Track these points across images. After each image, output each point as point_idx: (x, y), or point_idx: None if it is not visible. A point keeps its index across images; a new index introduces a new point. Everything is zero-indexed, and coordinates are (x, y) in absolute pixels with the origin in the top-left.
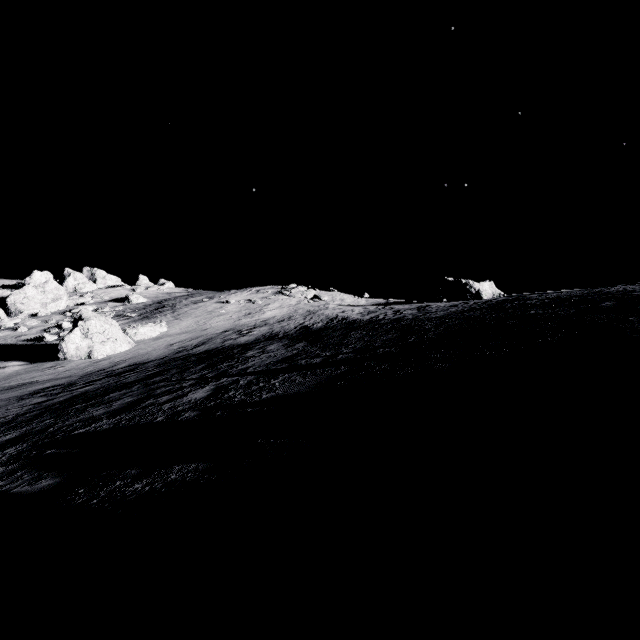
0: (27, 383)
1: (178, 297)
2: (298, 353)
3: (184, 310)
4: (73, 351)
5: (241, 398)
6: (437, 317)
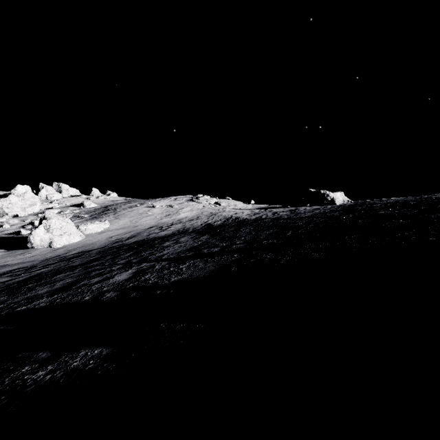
0: (1, 266)
1: (119, 203)
2: (202, 244)
3: (122, 212)
4: (38, 242)
5: (154, 281)
6: (306, 217)
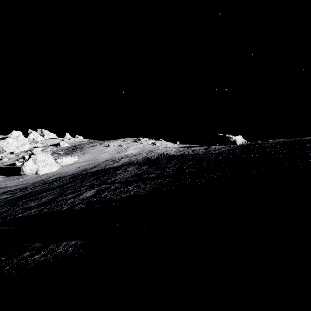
0: (3, 187)
1: (84, 143)
2: (143, 171)
3: (87, 150)
4: (28, 170)
5: (110, 196)
6: (215, 153)
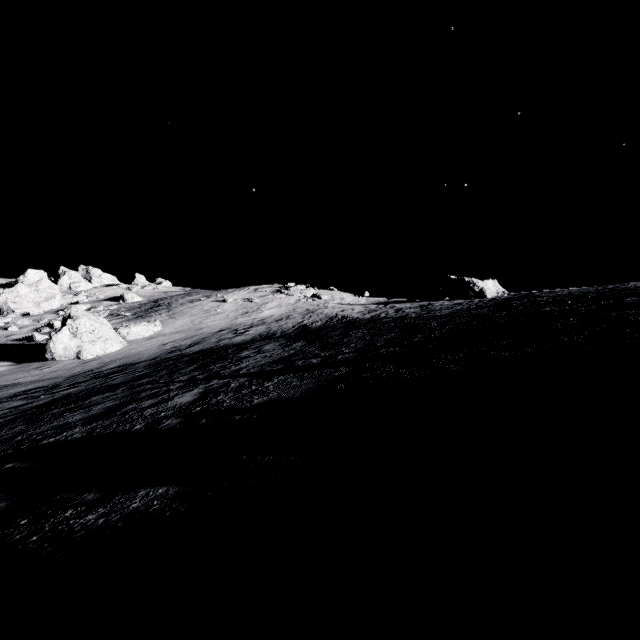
0: (10, 385)
1: (174, 296)
2: (295, 353)
3: (180, 309)
4: (61, 351)
5: (230, 403)
6: (442, 315)
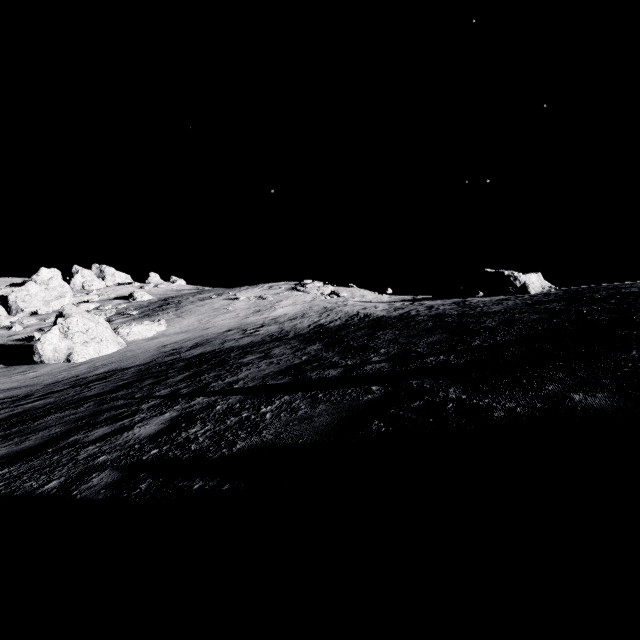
0: None
1: (186, 294)
2: (308, 360)
3: (189, 307)
4: (50, 353)
5: (202, 444)
6: (497, 311)
